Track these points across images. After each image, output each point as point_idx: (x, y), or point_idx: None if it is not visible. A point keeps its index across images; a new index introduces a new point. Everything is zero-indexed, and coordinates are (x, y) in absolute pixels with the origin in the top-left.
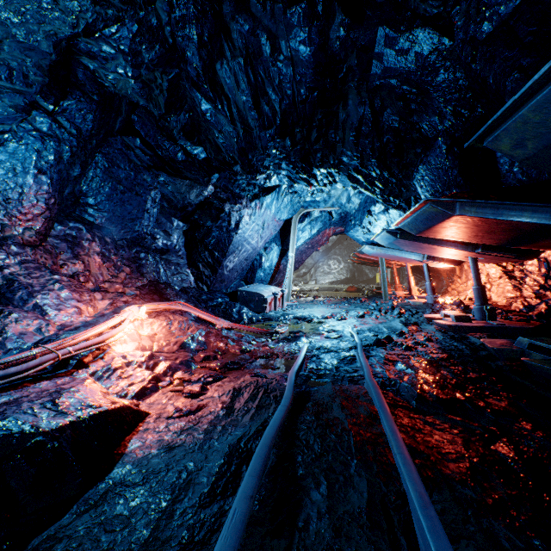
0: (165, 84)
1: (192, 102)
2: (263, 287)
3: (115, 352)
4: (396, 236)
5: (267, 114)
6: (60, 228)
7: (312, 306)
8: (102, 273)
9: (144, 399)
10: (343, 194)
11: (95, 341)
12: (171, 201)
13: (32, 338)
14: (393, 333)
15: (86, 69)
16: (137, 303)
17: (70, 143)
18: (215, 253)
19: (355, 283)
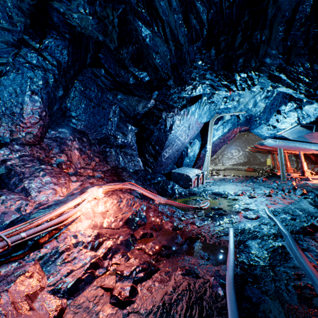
0: (116, 21)
1: (136, 33)
2: (188, 169)
3: (69, 231)
4: (311, 129)
5: (195, 27)
6: (52, 132)
7: (224, 184)
8: (80, 162)
9: (75, 296)
10: (250, 100)
11: (50, 223)
12: (126, 112)
13: (10, 217)
14: (310, 217)
15: (59, 13)
16: (99, 184)
17: (53, 72)
18: (156, 147)
19: (251, 165)
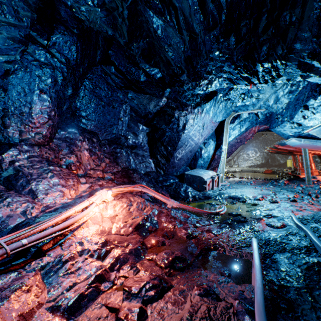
0: (125, 12)
1: (146, 25)
2: (202, 171)
3: (75, 237)
4: None
5: (212, 12)
6: (62, 133)
7: (241, 187)
8: (90, 163)
9: (76, 316)
10: (271, 96)
11: (54, 229)
12: (137, 111)
13: (15, 220)
14: None
15: (66, 7)
16: (109, 186)
17: (61, 69)
18: (168, 147)
19: (269, 167)
